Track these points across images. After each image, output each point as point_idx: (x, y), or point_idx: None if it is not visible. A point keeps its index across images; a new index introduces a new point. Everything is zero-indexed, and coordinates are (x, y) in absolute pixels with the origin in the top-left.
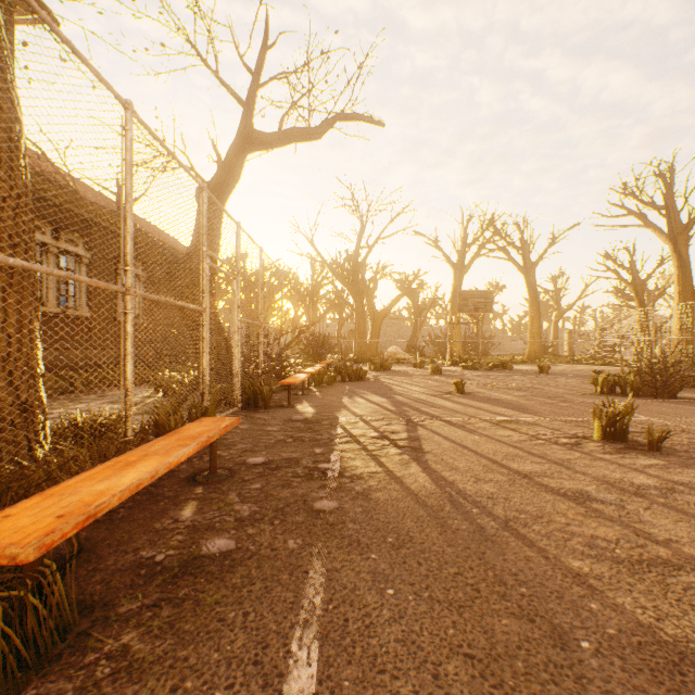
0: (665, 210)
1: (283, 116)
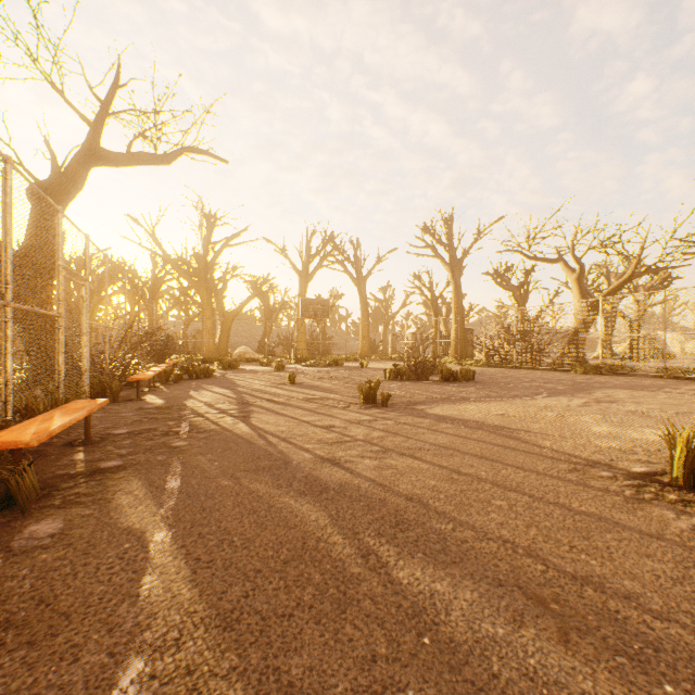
0: (448, 247)
1: (133, 141)
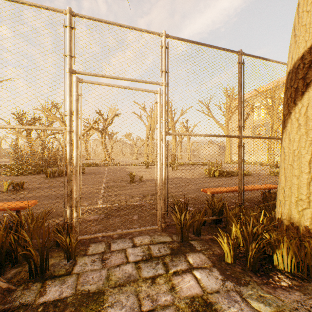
0: None
1: None
